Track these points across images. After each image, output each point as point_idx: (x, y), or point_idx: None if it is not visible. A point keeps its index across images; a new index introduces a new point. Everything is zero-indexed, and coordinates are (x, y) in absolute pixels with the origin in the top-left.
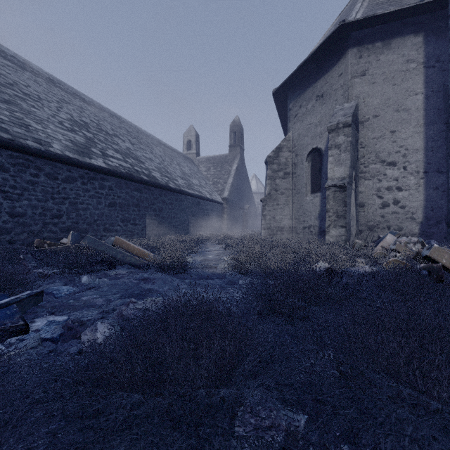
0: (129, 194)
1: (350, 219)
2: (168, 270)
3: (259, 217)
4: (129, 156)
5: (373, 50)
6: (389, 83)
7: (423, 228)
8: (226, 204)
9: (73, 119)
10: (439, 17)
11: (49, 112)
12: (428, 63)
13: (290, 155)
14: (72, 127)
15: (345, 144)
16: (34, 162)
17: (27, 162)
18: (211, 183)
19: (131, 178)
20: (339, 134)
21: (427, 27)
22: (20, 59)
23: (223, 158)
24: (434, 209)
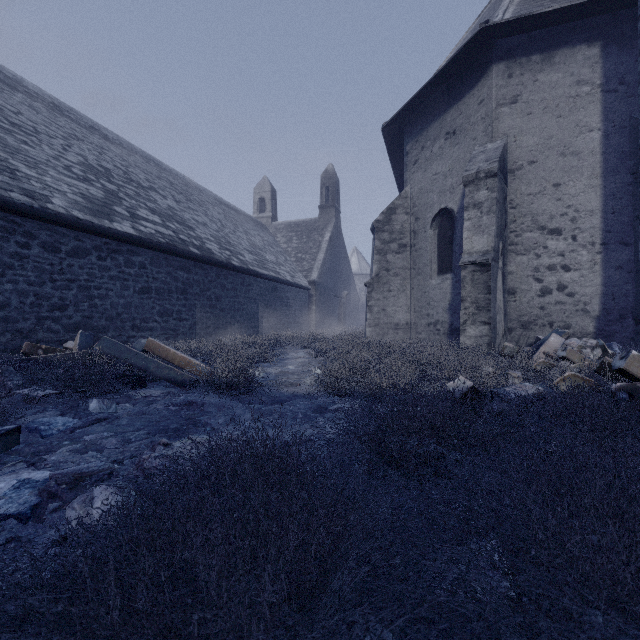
0: (171, 275)
1: (496, 312)
2: (225, 390)
3: (363, 309)
4: (171, 219)
5: (528, 66)
6: (552, 114)
7: (601, 326)
8: (315, 291)
9: (87, 164)
10: (623, 19)
11: (50, 152)
12: (608, 86)
13: (408, 218)
14: (84, 175)
15: (489, 202)
16: (22, 225)
17: (12, 225)
18: (294, 259)
19: (173, 251)
20: (480, 188)
21: (606, 33)
22: (9, 74)
23: (311, 224)
24: (617, 297)
